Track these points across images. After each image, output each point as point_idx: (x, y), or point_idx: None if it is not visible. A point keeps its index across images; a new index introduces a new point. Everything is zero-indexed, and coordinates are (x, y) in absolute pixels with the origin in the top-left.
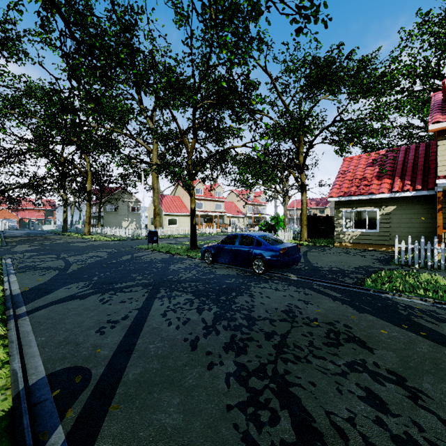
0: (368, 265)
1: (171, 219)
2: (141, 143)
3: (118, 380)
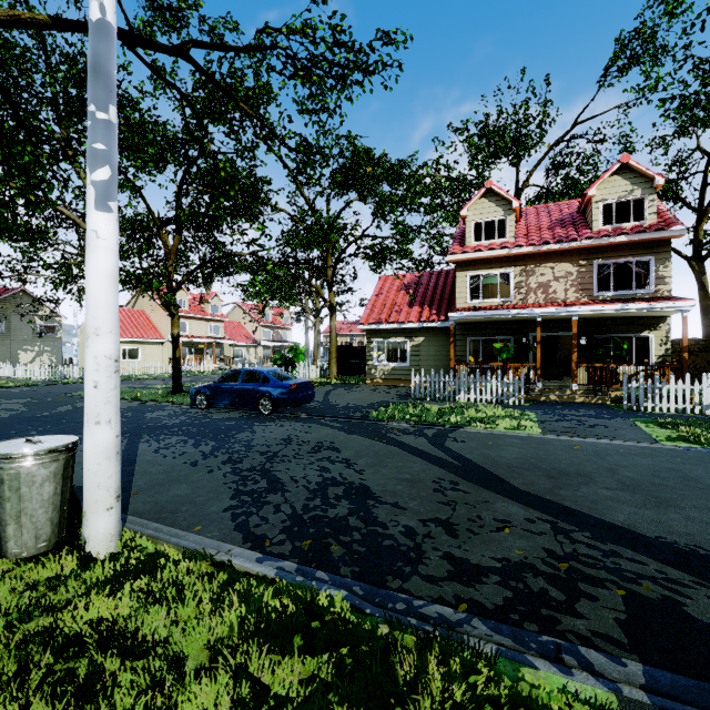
0: (385, 401)
1: (129, 348)
2: (69, 214)
3: (130, 486)
